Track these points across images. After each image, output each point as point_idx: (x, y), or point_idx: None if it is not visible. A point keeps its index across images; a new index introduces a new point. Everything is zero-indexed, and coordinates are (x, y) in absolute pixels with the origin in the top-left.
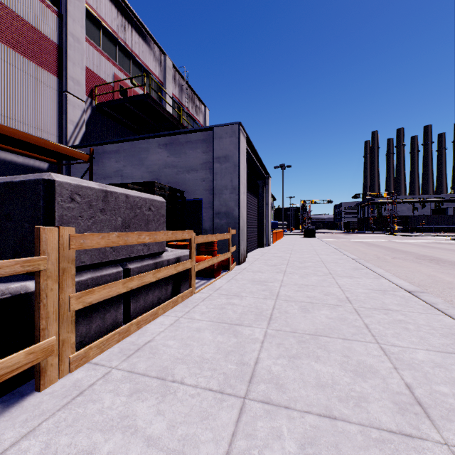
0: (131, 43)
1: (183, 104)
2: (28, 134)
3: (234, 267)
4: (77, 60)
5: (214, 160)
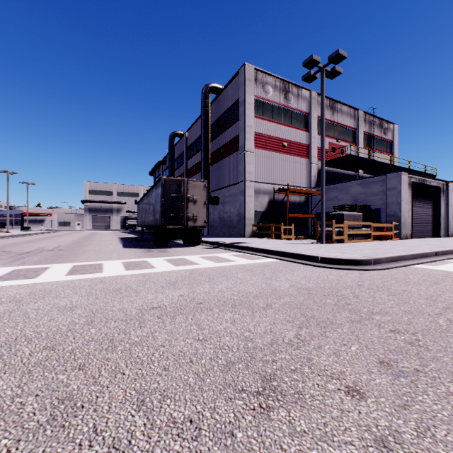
0: (337, 119)
1: (372, 134)
2: (306, 190)
3: (396, 240)
4: (314, 147)
5: (386, 190)
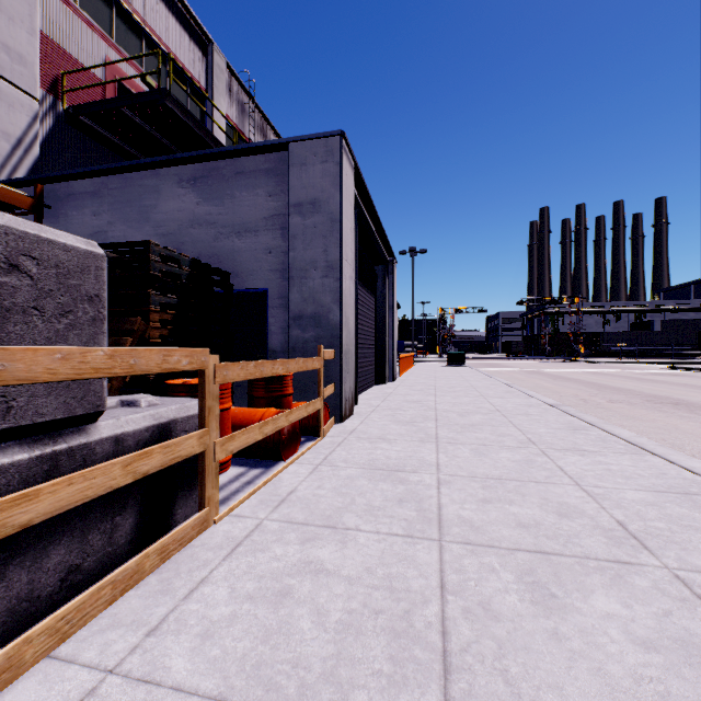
0: (144, 9)
1: (247, 137)
2: None
3: (330, 428)
4: (20, 13)
5: (290, 209)
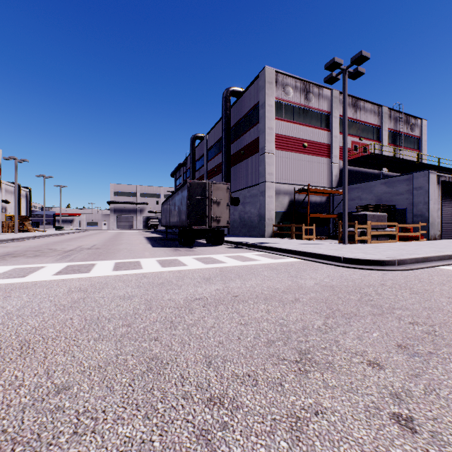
0: (359, 117)
1: (398, 131)
2: (327, 190)
3: (423, 241)
4: (336, 146)
5: (413, 189)
